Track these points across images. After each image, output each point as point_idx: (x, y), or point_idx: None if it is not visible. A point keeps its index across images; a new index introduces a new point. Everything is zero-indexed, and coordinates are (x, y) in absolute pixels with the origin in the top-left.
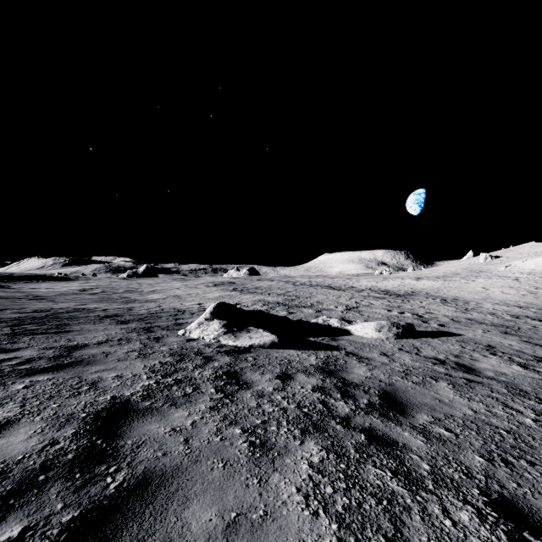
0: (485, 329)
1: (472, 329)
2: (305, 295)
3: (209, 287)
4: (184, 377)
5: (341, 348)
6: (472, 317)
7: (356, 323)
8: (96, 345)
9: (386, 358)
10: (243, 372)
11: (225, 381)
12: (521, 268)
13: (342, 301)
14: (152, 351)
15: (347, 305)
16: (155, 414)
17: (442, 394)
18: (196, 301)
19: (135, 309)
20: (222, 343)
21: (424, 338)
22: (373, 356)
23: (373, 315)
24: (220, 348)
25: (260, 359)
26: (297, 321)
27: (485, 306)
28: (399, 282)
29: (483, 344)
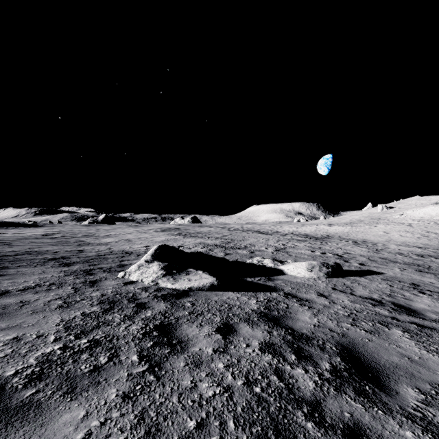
0: (401, 268)
1: (389, 268)
2: (239, 239)
3: (157, 232)
4: (104, 335)
5: (279, 289)
6: (385, 256)
7: (287, 263)
8: (20, 291)
9: (325, 299)
10: (178, 324)
11: (155, 340)
12: (412, 216)
13: (271, 243)
14: (80, 297)
15: (276, 246)
16: (28, 420)
17: (405, 347)
18: (144, 244)
19: (85, 251)
20: (160, 286)
21: (352, 277)
22: (312, 297)
23: (300, 255)
24: (157, 292)
25: (198, 305)
26: (234, 261)
27: (391, 247)
28: (315, 227)
29: (407, 282)
